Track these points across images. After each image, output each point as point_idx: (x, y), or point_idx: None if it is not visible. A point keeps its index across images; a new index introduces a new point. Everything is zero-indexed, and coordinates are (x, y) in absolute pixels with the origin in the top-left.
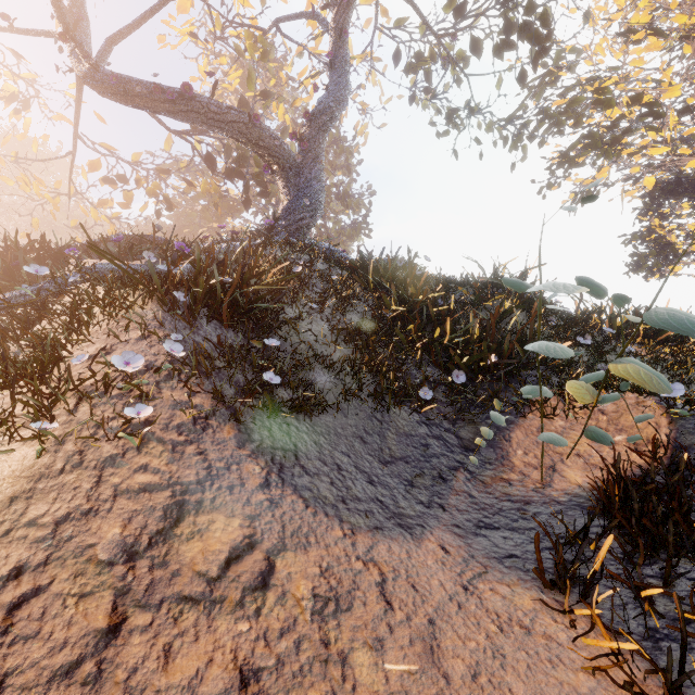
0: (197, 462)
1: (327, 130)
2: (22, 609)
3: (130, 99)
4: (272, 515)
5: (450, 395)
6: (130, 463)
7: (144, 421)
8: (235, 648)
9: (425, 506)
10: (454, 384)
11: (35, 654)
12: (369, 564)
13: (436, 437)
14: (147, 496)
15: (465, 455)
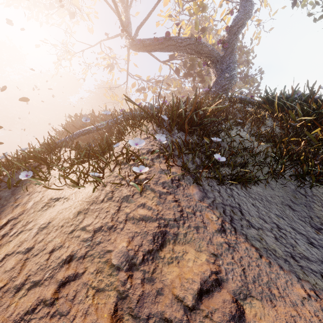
0: (173, 206)
1: (239, 33)
2: (65, 288)
3: (145, 48)
4: (231, 256)
5: None
6: (136, 201)
7: (145, 178)
8: None
9: None
10: None
11: None
12: None
13: None
14: (143, 224)
15: None
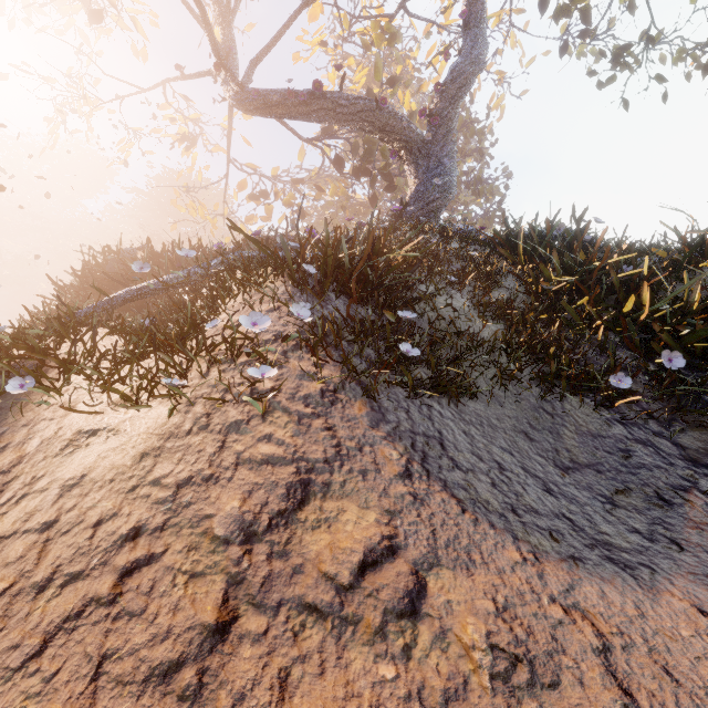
0: (324, 437)
1: (460, 100)
2: (133, 577)
3: (269, 110)
4: (416, 513)
5: (655, 387)
6: (254, 430)
7: (270, 389)
8: (375, 704)
9: (644, 537)
10: (661, 372)
11: (136, 637)
12: (573, 612)
13: (640, 441)
14: (269, 469)
15: (694, 471)
